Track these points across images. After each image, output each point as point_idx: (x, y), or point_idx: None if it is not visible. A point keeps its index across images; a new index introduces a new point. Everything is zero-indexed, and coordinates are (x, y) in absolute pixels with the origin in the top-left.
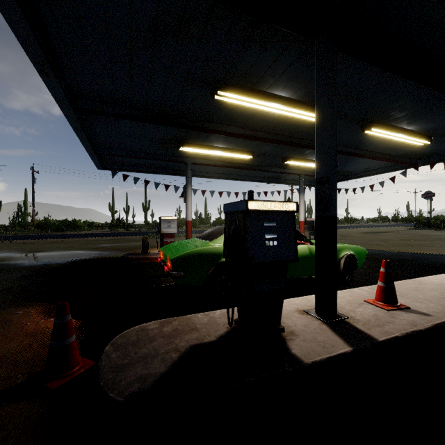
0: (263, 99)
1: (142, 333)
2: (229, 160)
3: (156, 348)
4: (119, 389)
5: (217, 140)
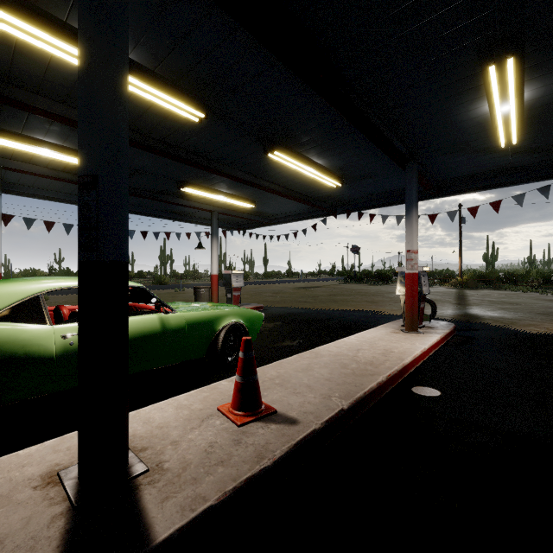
0: (68, 41)
1: None
2: None
3: None
4: None
5: (32, 126)
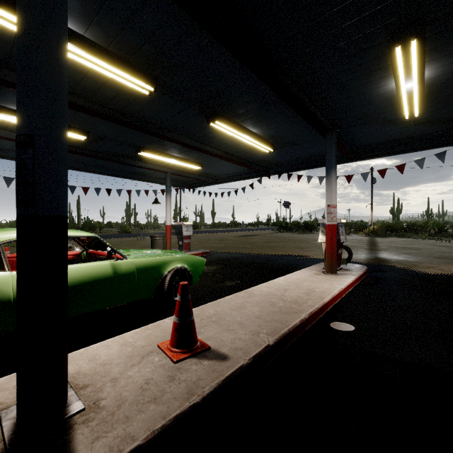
0: None
1: None
2: None
3: None
4: None
5: (5, 97)
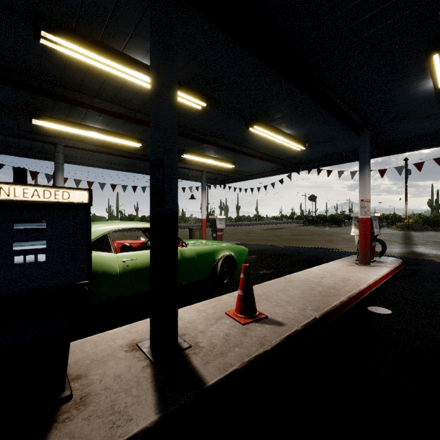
0: (122, 63)
1: None
2: (117, 147)
3: None
4: None
5: (88, 117)
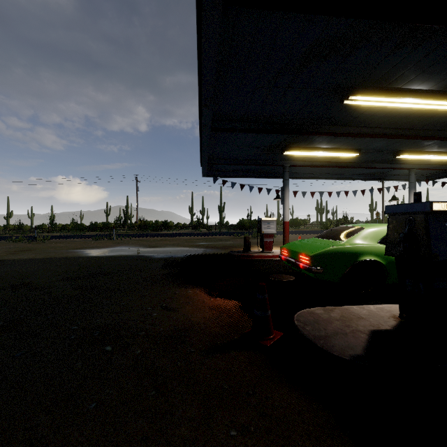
0: (396, 96)
1: (314, 315)
2: (328, 159)
3: (339, 328)
4: (338, 351)
5: (323, 141)
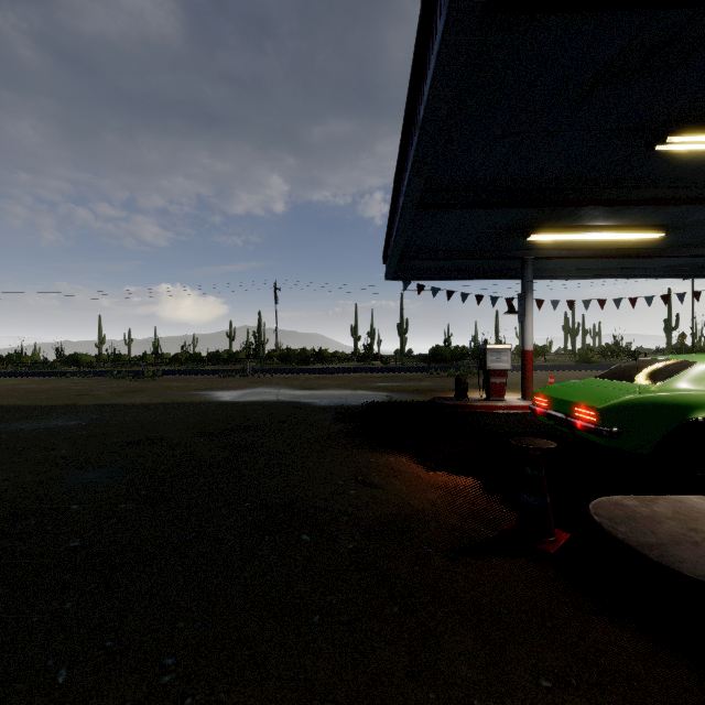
0: None
1: (624, 508)
2: (604, 245)
3: (679, 532)
4: (693, 571)
5: (600, 216)
